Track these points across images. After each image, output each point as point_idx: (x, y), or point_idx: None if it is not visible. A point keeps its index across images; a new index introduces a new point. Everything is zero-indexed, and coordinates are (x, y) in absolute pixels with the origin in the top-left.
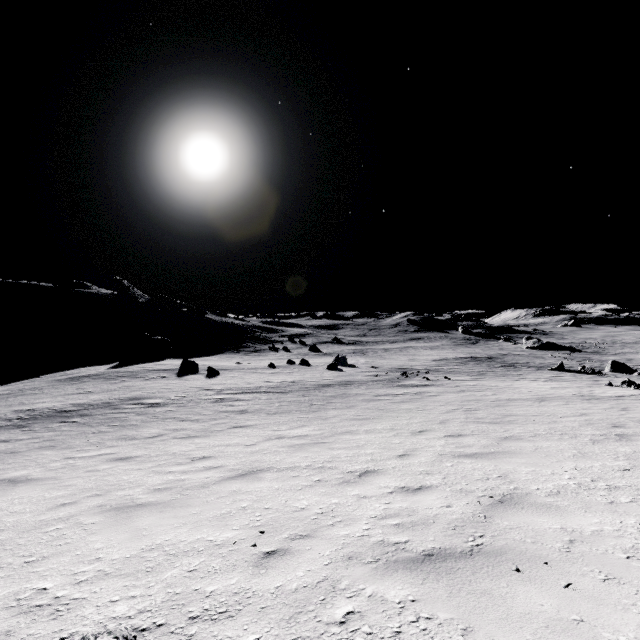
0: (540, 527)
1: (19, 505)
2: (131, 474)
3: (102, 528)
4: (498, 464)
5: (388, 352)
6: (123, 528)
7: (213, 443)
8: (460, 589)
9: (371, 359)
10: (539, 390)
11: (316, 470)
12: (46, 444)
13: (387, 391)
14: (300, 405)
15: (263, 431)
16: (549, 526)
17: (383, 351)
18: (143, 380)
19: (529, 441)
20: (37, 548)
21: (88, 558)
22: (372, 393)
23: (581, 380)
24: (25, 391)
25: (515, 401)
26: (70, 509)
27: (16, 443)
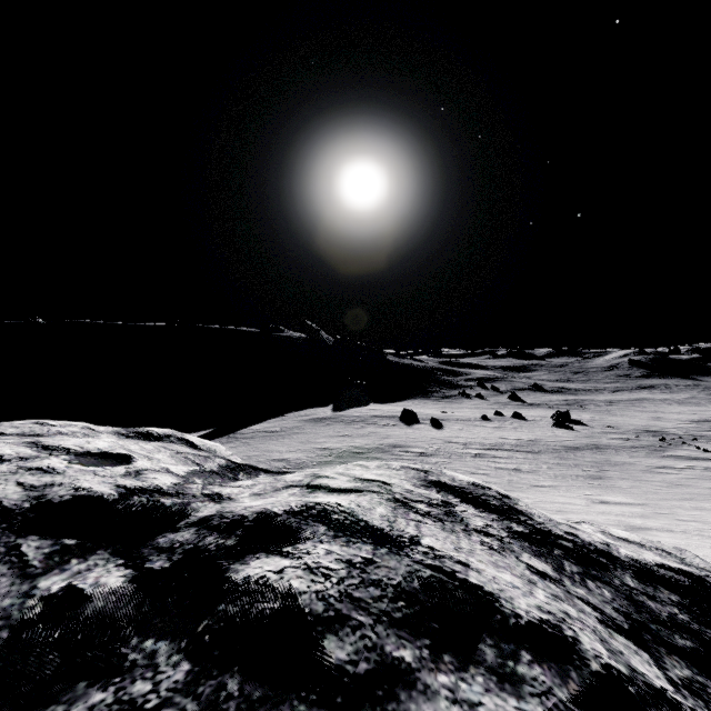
0: None
1: None
2: None
3: None
4: None
5: (615, 406)
6: None
7: (542, 499)
8: None
9: (597, 415)
10: None
11: (699, 536)
12: None
13: (661, 462)
14: (571, 469)
15: (572, 493)
16: None
17: (607, 404)
18: (379, 427)
19: None
20: None
21: None
22: (644, 463)
23: None
24: (293, 429)
25: None
26: None
27: None
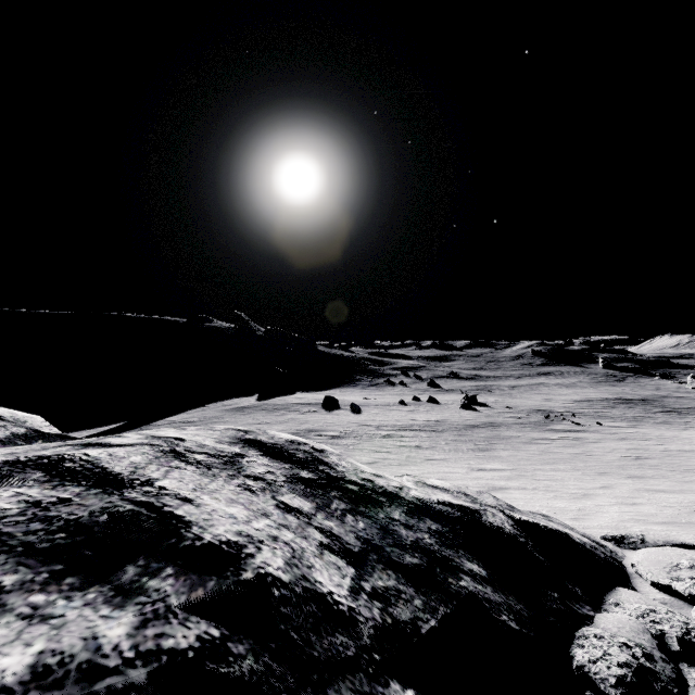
0: None
1: None
2: None
3: None
4: (686, 496)
5: (517, 390)
6: None
7: (430, 470)
8: (686, 529)
9: (500, 398)
10: None
11: (544, 491)
12: None
13: (541, 435)
14: (465, 444)
15: (458, 464)
16: None
17: (510, 388)
18: (300, 413)
19: None
20: None
21: None
22: (527, 436)
23: None
24: (212, 419)
25: (687, 452)
26: None
27: None
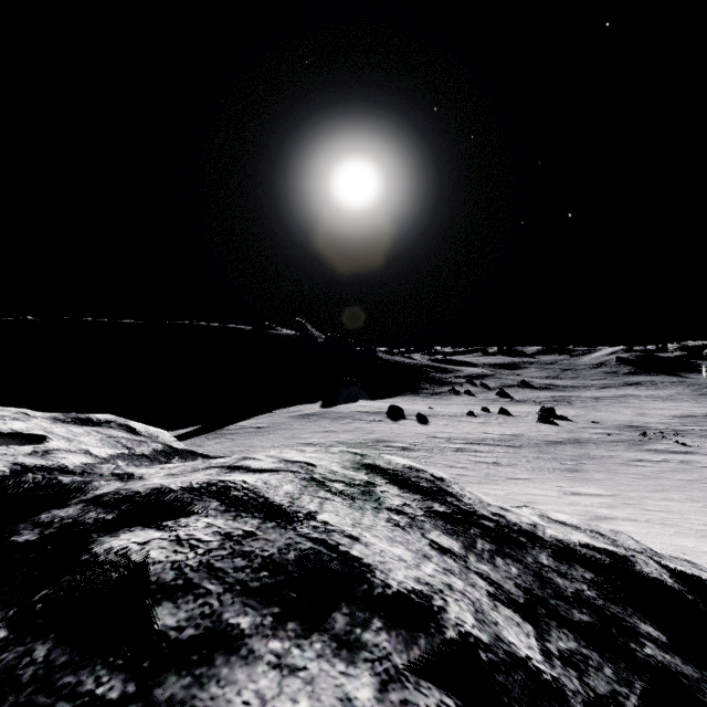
0: None
1: None
2: None
3: None
4: None
5: (601, 402)
6: None
7: (516, 491)
8: None
9: (582, 410)
10: None
11: (661, 525)
12: None
13: (639, 456)
14: (550, 463)
15: (546, 486)
16: None
17: (593, 400)
18: (365, 422)
19: None
20: None
21: None
22: (622, 457)
23: None
24: (280, 425)
25: None
26: None
27: None
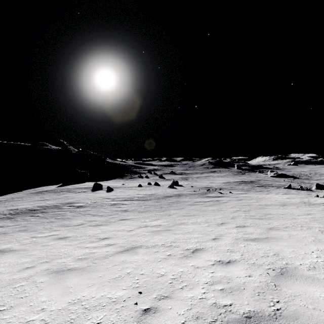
0: (313, 295)
1: (3, 268)
2: (66, 248)
3: (47, 286)
4: (271, 246)
5: (199, 178)
6: (59, 286)
7: (110, 229)
8: None
9: (190, 182)
10: (280, 199)
11: (167, 248)
12: (22, 228)
13: (200, 199)
14: (155, 207)
15: (136, 222)
16: (319, 295)
17: (196, 178)
18: (74, 193)
19: (284, 231)
20: (8, 299)
21: (37, 309)
22: (193, 201)
23: (301, 194)
24: (14, 199)
25: (269, 206)
26: (30, 271)
27: (7, 228)
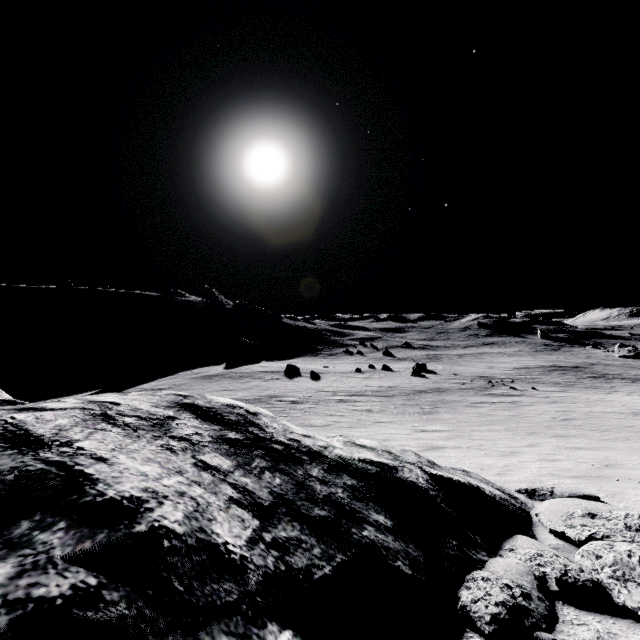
0: (628, 473)
1: None
2: None
3: None
4: (601, 453)
5: (463, 358)
6: None
7: (377, 432)
8: (594, 482)
9: (448, 366)
10: (633, 404)
11: (476, 449)
12: None
13: (481, 399)
14: (412, 408)
15: (404, 426)
16: (633, 473)
17: (457, 357)
18: (263, 381)
19: (622, 442)
20: None
21: None
22: (468, 400)
23: None
24: (181, 386)
25: (609, 414)
26: None
27: None
